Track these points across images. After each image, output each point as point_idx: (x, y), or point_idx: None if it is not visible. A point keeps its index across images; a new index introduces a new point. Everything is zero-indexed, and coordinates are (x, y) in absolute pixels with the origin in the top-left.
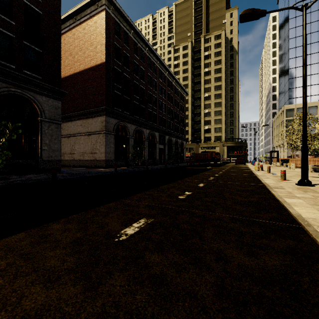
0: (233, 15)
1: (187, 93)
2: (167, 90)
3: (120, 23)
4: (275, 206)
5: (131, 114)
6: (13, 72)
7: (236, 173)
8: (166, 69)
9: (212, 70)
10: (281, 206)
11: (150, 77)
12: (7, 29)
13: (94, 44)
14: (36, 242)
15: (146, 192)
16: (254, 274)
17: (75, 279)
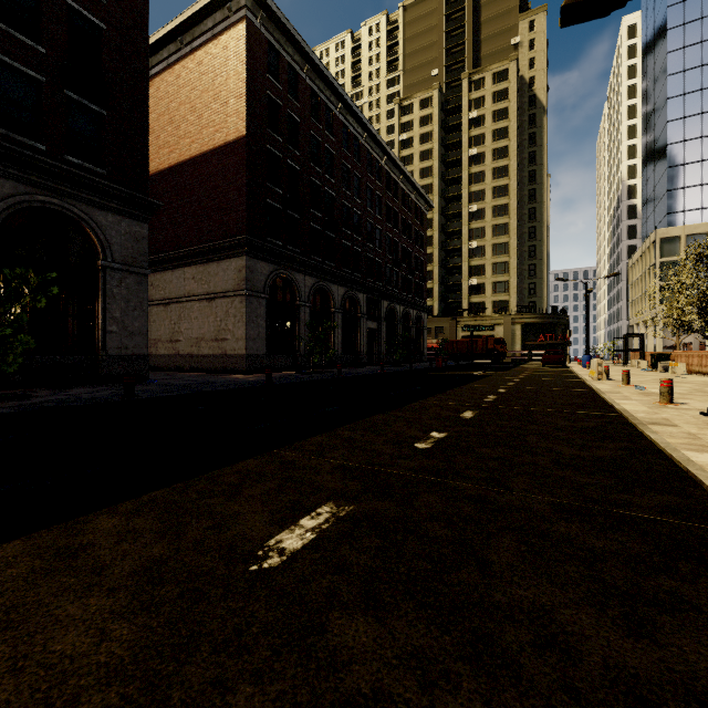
0: (535, 25)
1: (431, 205)
2: (385, 198)
3: (280, 47)
4: (665, 472)
5: (304, 253)
6: (42, 158)
7: (548, 386)
8: (383, 150)
9: (488, 152)
10: (682, 472)
11: (348, 169)
12: (28, 64)
13: (222, 97)
14: (44, 570)
15: (336, 431)
16: (665, 706)
17: (119, 705)
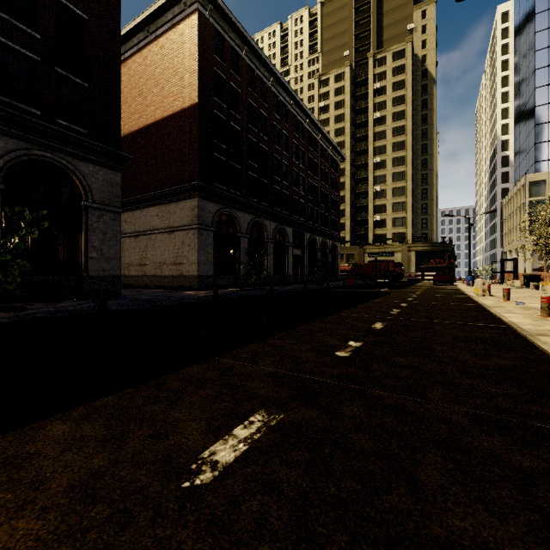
0: (426, 13)
1: (343, 158)
2: (307, 152)
3: (225, 33)
4: None
5: (243, 195)
6: (38, 121)
7: (441, 301)
8: (306, 114)
9: (388, 115)
10: None
11: (278, 129)
12: (27, 47)
13: (179, 73)
14: None
15: (268, 340)
16: None
17: None
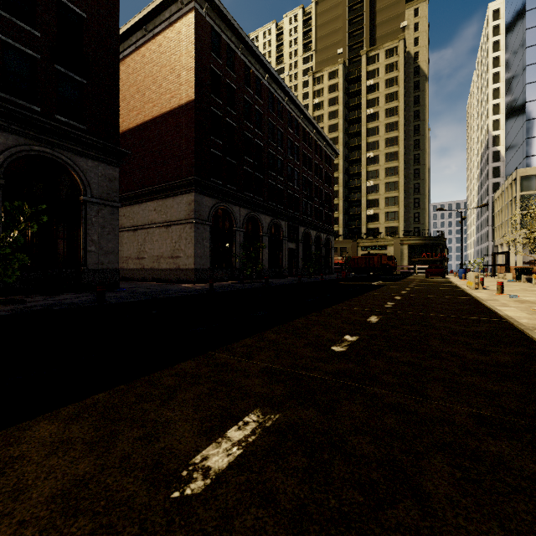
0: (419, 11)
1: (337, 153)
2: (301, 147)
3: (221, 31)
4: None
5: (239, 190)
6: (37, 117)
7: (435, 294)
8: (300, 110)
9: (381, 111)
10: None
11: (273, 125)
12: (27, 45)
13: (176, 70)
14: None
15: (263, 333)
16: None
17: None
